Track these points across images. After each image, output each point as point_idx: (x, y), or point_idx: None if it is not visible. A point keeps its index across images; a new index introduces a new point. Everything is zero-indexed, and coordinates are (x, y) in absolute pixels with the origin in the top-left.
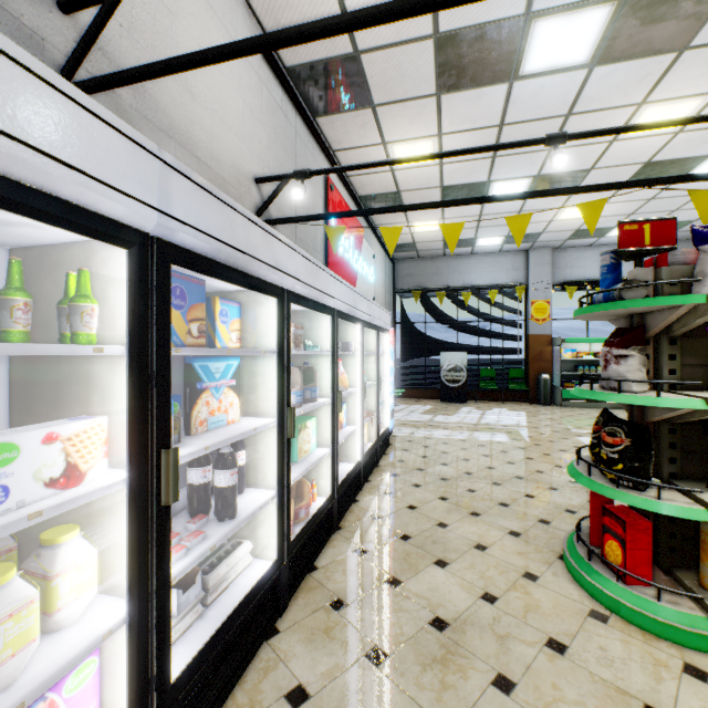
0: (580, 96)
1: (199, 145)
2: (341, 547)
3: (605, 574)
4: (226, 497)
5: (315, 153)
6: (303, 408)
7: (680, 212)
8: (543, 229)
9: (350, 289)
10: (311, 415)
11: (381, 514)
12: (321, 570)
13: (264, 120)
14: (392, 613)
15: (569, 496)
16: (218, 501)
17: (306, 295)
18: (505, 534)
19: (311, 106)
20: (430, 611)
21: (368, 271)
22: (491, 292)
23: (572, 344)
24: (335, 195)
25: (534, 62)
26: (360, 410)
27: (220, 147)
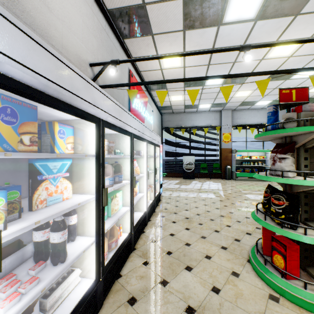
0: (249, 36)
1: (54, 38)
2: (135, 261)
3: (275, 273)
4: (58, 249)
5: (124, 57)
6: (113, 187)
7: None
8: (228, 101)
9: (140, 123)
10: (119, 189)
11: (156, 239)
12: (123, 277)
13: (95, 34)
14: (163, 305)
15: (246, 225)
16: (52, 252)
17: (115, 124)
18: (219, 248)
19: (121, 33)
20: (185, 301)
21: (150, 118)
22: (205, 129)
23: (240, 152)
24: (134, 79)
25: (230, 16)
26: (145, 185)
27: (68, 42)
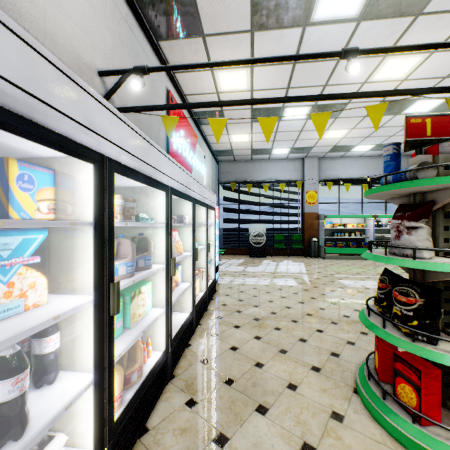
0: (348, 45)
1: (28, 17)
2: (173, 399)
3: (401, 415)
4: (3, 415)
5: None
6: (134, 278)
7: (395, 137)
8: (314, 144)
9: (183, 171)
10: (147, 279)
11: (209, 358)
12: (152, 432)
13: (109, 24)
14: None
15: (346, 329)
16: None
17: (136, 169)
18: (308, 371)
19: (154, 30)
20: None
21: (201, 166)
22: (281, 185)
23: (330, 219)
24: None
25: (322, 11)
26: (192, 271)
27: (57, 29)
